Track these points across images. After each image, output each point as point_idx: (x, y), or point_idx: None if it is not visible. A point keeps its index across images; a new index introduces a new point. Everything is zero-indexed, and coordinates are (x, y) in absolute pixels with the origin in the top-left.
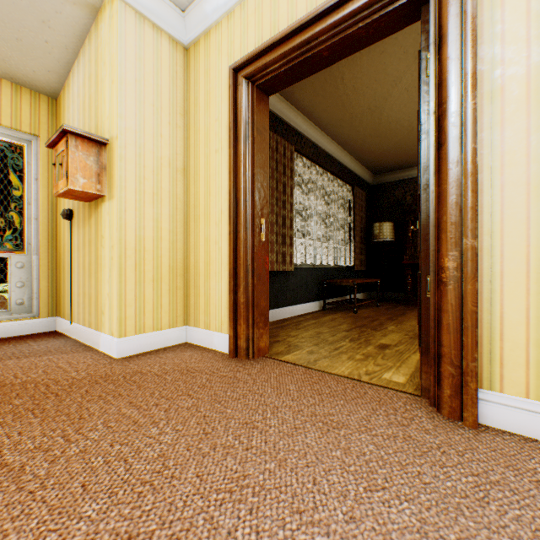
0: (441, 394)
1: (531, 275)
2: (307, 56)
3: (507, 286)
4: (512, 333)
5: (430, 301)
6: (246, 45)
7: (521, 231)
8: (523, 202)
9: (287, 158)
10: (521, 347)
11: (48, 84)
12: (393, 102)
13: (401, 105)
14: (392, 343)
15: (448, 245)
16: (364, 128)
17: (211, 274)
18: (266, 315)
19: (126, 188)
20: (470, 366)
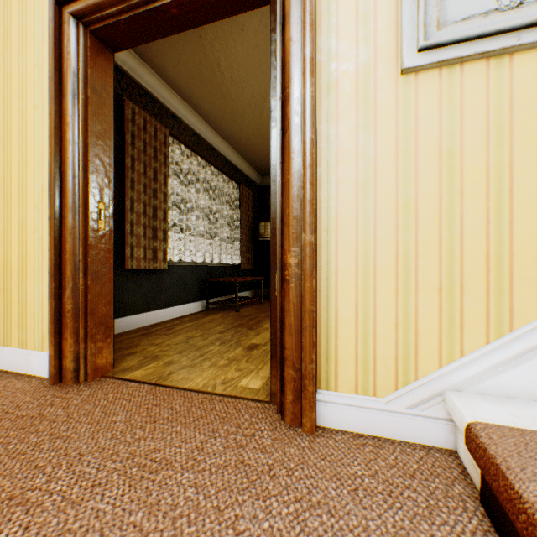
0: (285, 400)
1: (360, 272)
2: (152, 7)
3: (341, 283)
4: (345, 330)
5: (277, 301)
6: None
7: (352, 228)
8: (353, 199)
9: (160, 141)
10: (352, 343)
11: None
12: None
13: None
14: (263, 342)
15: (291, 241)
16: (247, 126)
17: (28, 273)
18: (108, 323)
19: None
20: (309, 368)
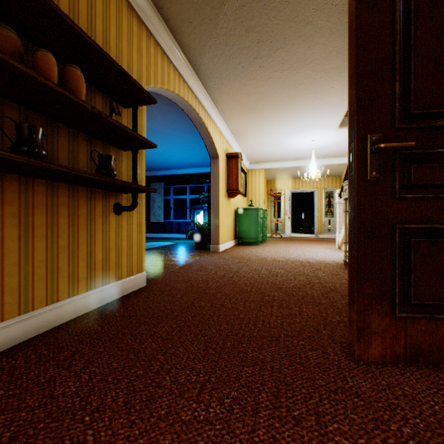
0: None
1: None
2: None
3: None
4: None
5: None
6: None
7: None
8: None
9: None
10: None
11: (338, 175)
12: None
13: None
14: None
15: None
16: None
17: None
18: None
19: None
20: None
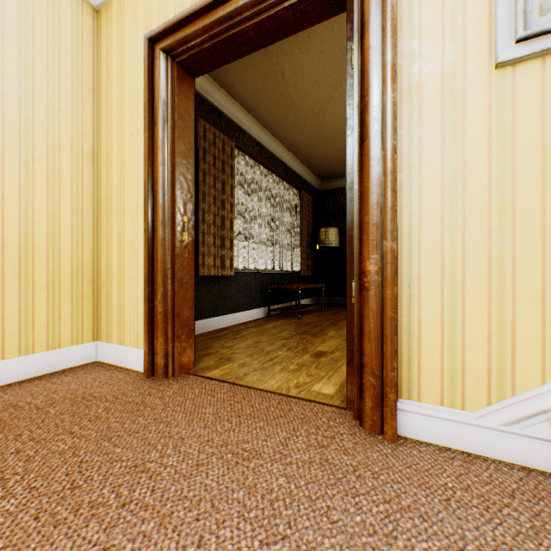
0: (364, 407)
1: (446, 279)
2: (232, 33)
3: (424, 291)
4: (429, 339)
5: (354, 307)
6: (166, 13)
7: (436, 234)
8: (438, 203)
9: (227, 154)
10: (437, 353)
11: None
12: (335, 106)
13: (342, 111)
14: (329, 350)
15: (370, 248)
16: (308, 131)
17: (126, 280)
18: (190, 325)
19: (5, 170)
20: (390, 376)
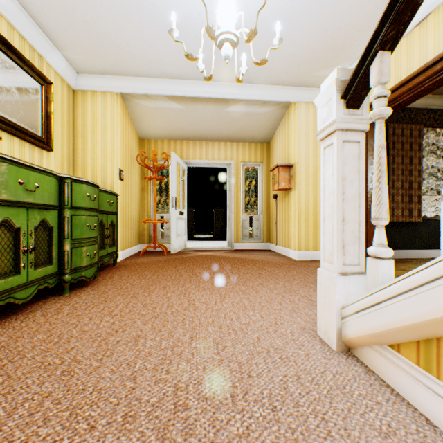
0: None
1: None
2: (396, 104)
3: None
4: None
5: None
6: None
7: None
8: None
9: (413, 136)
10: None
11: (266, 139)
12: None
13: None
14: None
15: None
16: None
17: None
18: None
19: (300, 185)
20: None
